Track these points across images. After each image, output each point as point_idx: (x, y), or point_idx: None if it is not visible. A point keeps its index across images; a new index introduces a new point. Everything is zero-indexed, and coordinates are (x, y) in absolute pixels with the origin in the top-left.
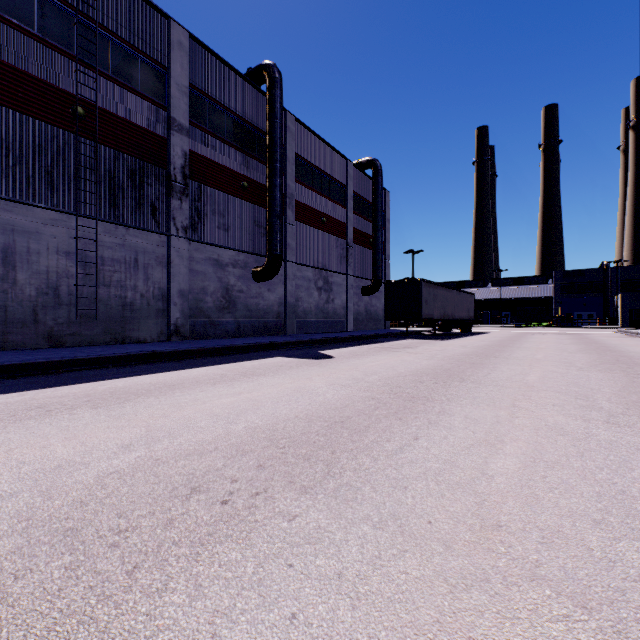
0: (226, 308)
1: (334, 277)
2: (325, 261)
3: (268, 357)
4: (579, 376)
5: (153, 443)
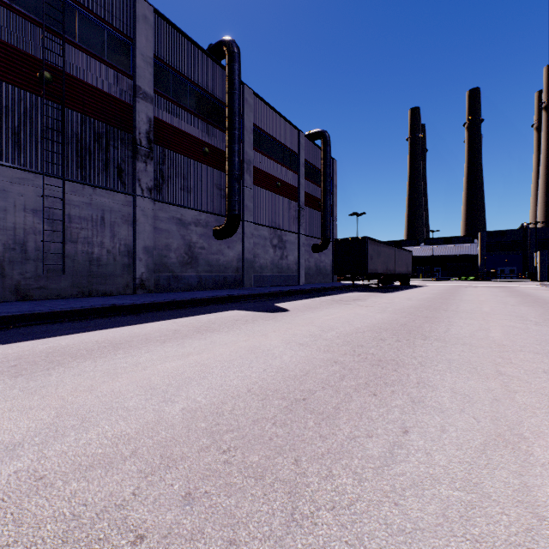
0: (189, 263)
1: (287, 236)
2: (279, 221)
3: (225, 310)
4: (543, 332)
5: (52, 441)
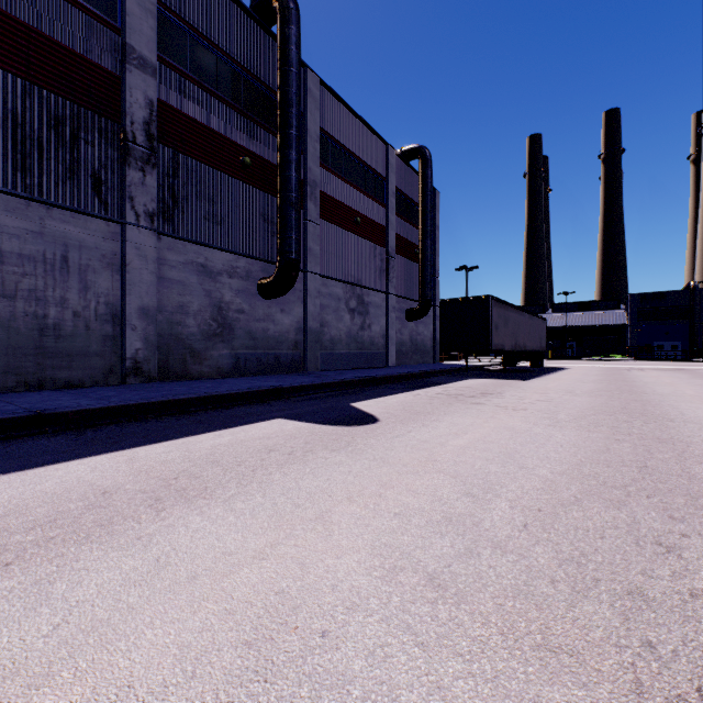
0: (218, 335)
1: (371, 296)
2: (359, 274)
3: (259, 419)
4: None
5: None
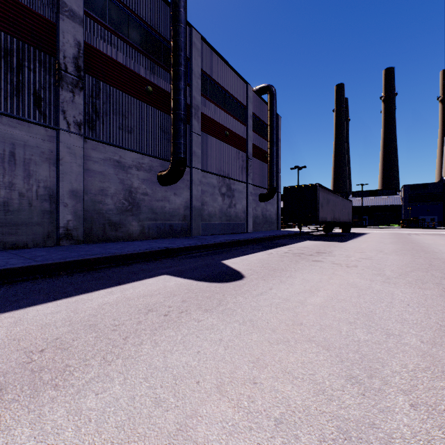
0: (129, 210)
1: (236, 185)
2: (228, 170)
3: (149, 276)
4: None
5: None
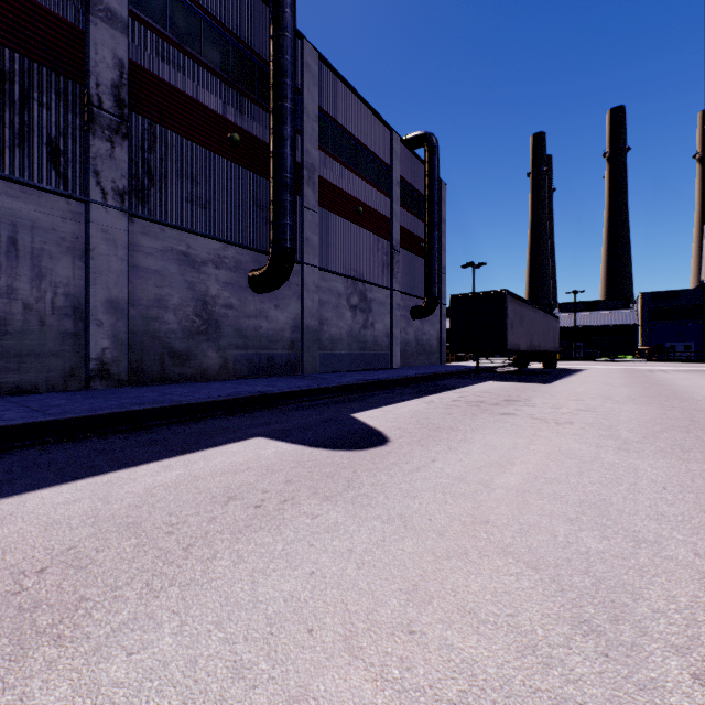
0: (202, 333)
1: (374, 292)
2: (362, 269)
3: (233, 438)
4: None
5: None
